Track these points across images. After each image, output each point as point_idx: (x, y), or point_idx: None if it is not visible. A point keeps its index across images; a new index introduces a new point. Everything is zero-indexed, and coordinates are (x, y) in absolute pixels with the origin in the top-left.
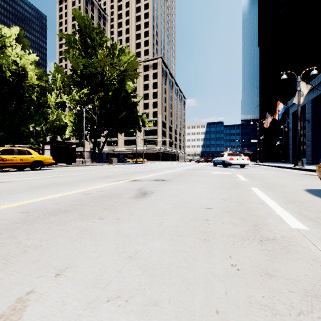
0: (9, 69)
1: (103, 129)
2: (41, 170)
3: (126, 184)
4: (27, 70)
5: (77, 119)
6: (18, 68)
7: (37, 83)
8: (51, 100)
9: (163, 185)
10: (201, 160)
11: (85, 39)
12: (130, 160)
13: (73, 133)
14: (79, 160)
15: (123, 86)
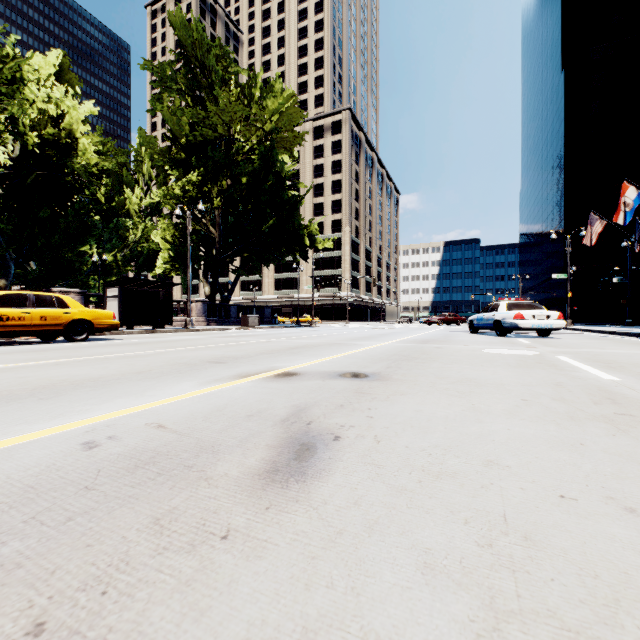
0: (40, 134)
1: (229, 255)
2: (89, 340)
3: (254, 390)
4: (77, 136)
5: (178, 235)
6: (59, 132)
7: (96, 161)
8: (132, 201)
9: (369, 397)
10: (435, 319)
11: (194, 72)
12: (287, 319)
13: (171, 264)
14: (182, 320)
15: (270, 164)
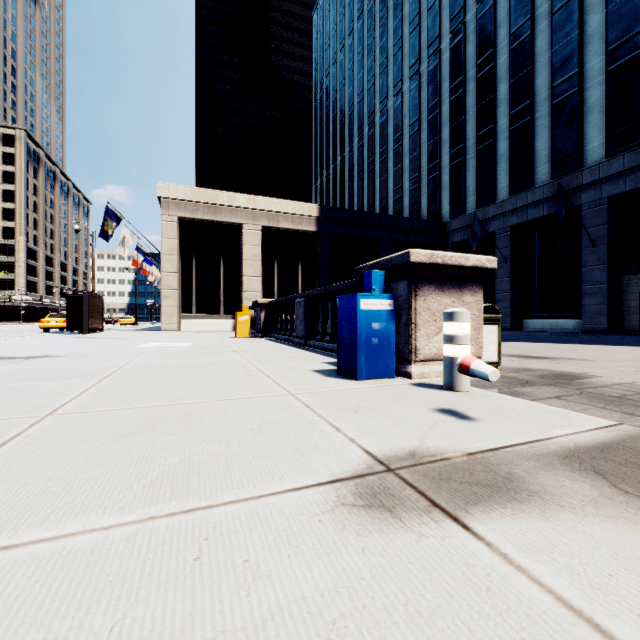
0: None
1: None
2: None
3: None
4: None
5: None
6: None
7: None
8: None
9: (12, 331)
10: None
11: None
12: None
13: None
14: None
15: None
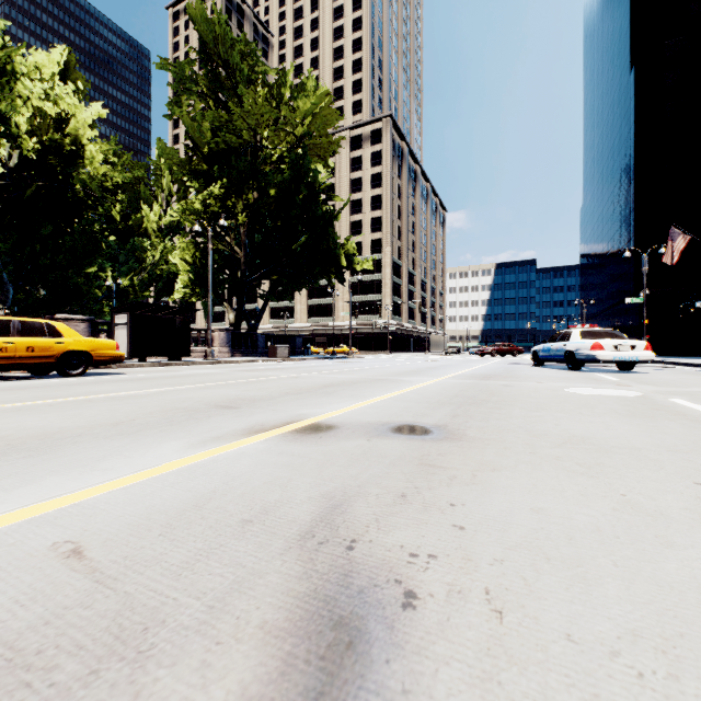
0: (41, 140)
1: (256, 278)
2: (88, 375)
3: (265, 459)
4: (84, 142)
5: (199, 255)
6: (63, 137)
7: (105, 170)
8: (150, 219)
9: (445, 476)
10: (488, 349)
11: (216, 72)
12: (321, 349)
13: (191, 288)
14: (203, 351)
15: (302, 174)
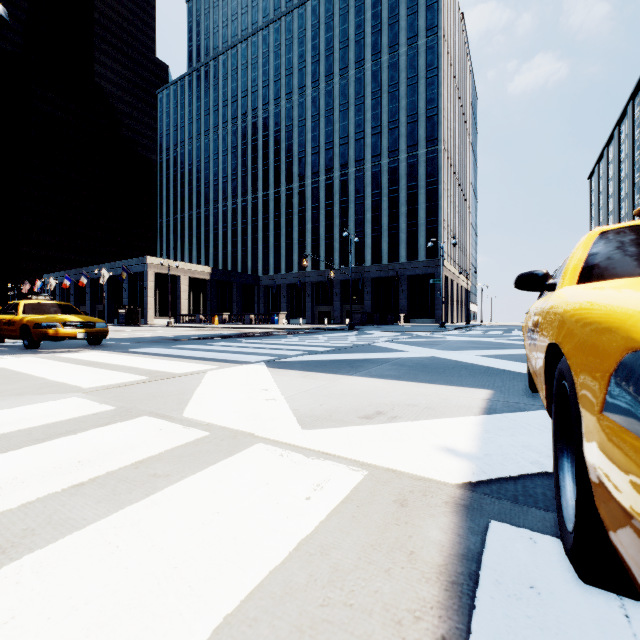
0: None
1: None
2: None
3: None
4: None
5: None
6: None
7: None
8: None
9: None
10: None
11: None
12: None
13: None
14: None
15: None
